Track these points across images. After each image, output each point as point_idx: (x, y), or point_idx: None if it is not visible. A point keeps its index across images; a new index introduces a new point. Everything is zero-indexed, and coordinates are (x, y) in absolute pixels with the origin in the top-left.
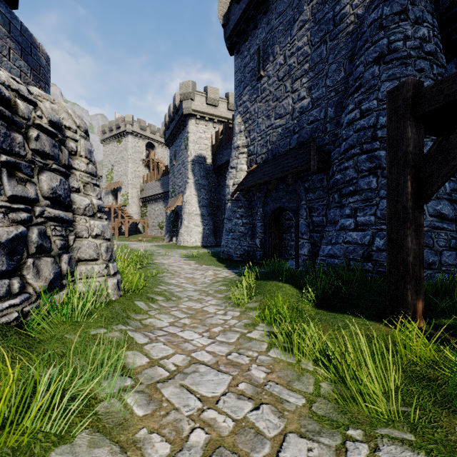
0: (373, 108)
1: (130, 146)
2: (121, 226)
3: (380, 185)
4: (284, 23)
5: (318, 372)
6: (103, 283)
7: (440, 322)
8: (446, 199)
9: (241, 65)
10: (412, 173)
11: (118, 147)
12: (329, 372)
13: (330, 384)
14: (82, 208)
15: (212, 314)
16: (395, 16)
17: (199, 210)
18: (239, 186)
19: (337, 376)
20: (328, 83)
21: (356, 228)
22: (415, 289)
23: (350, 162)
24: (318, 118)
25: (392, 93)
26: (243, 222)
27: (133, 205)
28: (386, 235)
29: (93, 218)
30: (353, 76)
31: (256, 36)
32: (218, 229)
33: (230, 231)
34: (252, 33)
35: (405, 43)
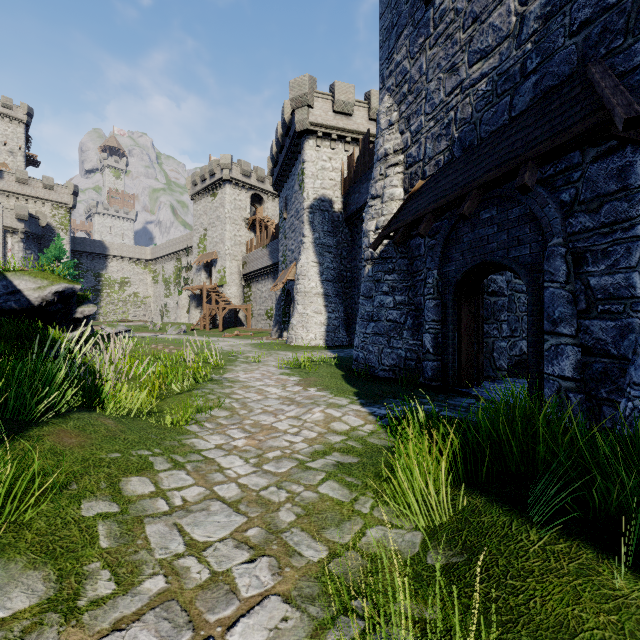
0: None
1: (228, 199)
2: (214, 314)
3: None
4: None
5: None
6: None
7: None
8: None
9: None
10: None
11: (212, 203)
12: None
13: None
14: None
15: None
16: None
17: (321, 287)
18: (388, 227)
19: None
20: None
21: None
22: None
23: None
24: (608, 1)
25: None
26: (395, 301)
27: (232, 285)
28: None
29: None
30: None
31: None
32: (353, 318)
33: (369, 319)
34: None
35: None
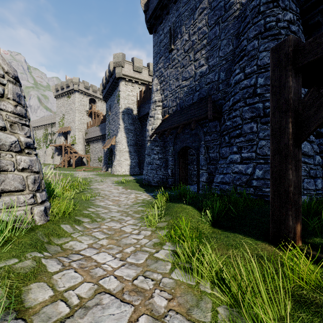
0: (253, 72)
1: (77, 100)
2: (69, 159)
3: (259, 129)
4: (189, 10)
5: (215, 294)
6: (29, 211)
7: (314, 241)
8: (306, 140)
9: (158, 41)
10: (292, 116)
11: (67, 101)
12: (225, 294)
13: (226, 308)
14: (7, 144)
15: (128, 234)
16: (269, 4)
17: (128, 148)
18: (156, 130)
19: (233, 302)
20: (220, 54)
21: (241, 161)
22: (295, 214)
23: (237, 112)
24: (213, 80)
25: (275, 50)
26: (158, 157)
27: (79, 144)
28: (270, 169)
29: (21, 154)
30: (238, 48)
31: (168, 20)
32: (142, 162)
33: (149, 164)
34: (165, 18)
35: (277, 24)
